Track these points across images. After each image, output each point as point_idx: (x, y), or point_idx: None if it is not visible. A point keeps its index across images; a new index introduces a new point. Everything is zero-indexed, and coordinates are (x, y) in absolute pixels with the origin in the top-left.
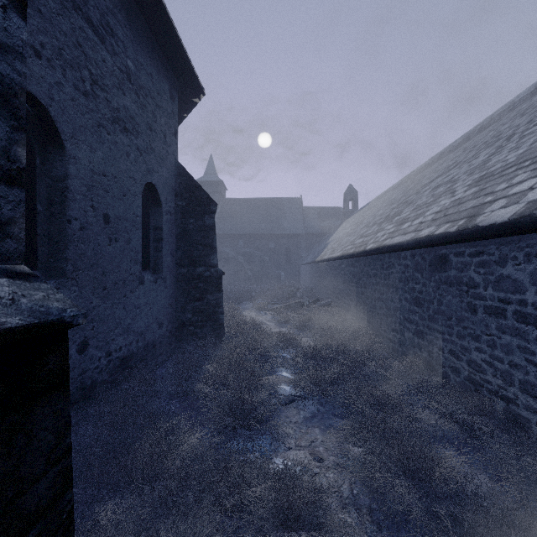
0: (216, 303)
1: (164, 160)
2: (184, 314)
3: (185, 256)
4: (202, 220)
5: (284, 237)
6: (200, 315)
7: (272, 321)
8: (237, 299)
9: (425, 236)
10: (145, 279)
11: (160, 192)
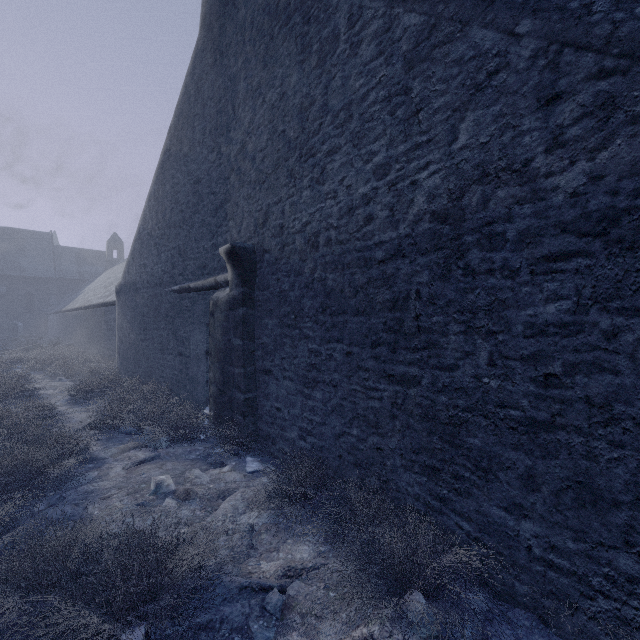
0: None
1: None
2: None
3: None
4: None
5: (23, 279)
6: None
7: None
8: None
9: (98, 303)
10: None
11: None
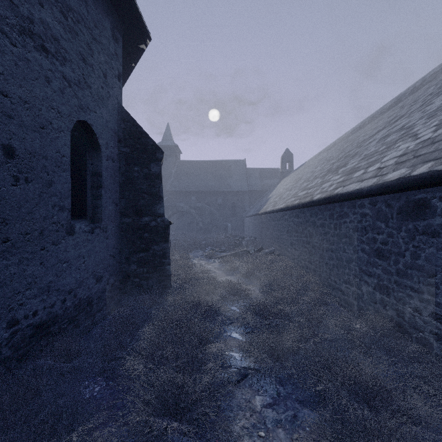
0: (163, 253)
1: (104, 101)
2: (128, 265)
3: (129, 205)
4: (148, 168)
5: (230, 193)
6: (146, 267)
7: (220, 269)
8: (189, 248)
9: (397, 178)
10: (76, 229)
11: (99, 134)
